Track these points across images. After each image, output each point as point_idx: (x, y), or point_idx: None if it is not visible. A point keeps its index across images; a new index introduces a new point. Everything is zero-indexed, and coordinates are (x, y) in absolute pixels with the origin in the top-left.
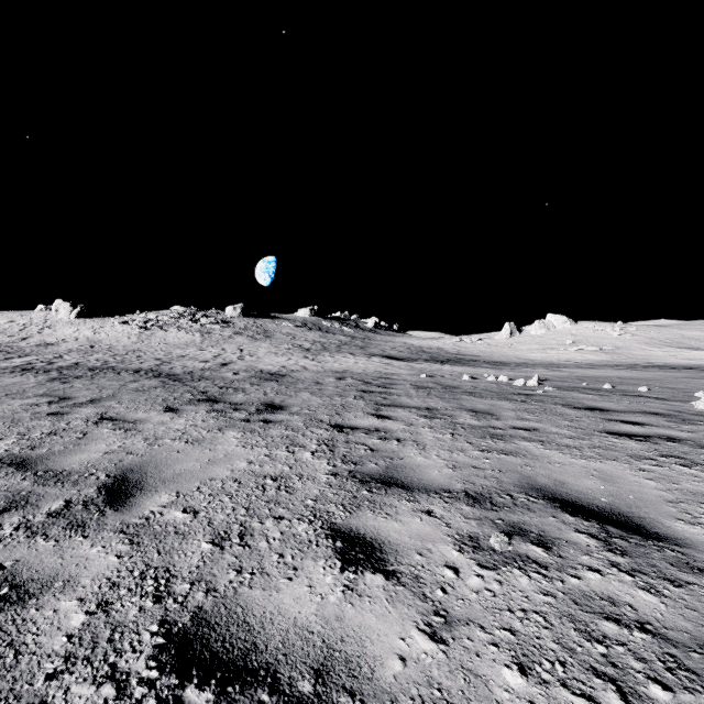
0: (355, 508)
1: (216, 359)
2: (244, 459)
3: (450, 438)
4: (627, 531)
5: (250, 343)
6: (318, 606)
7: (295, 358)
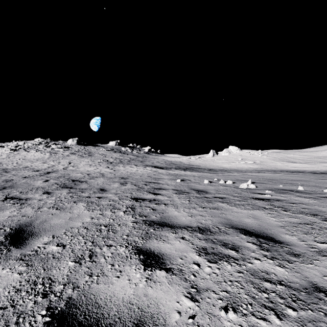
0: None
1: (47, 168)
2: None
3: None
4: None
5: (78, 159)
6: None
7: (101, 167)
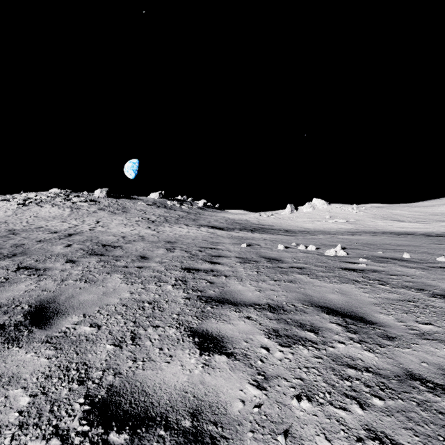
0: None
1: (68, 229)
2: None
3: None
4: None
5: (108, 216)
6: None
7: (139, 228)
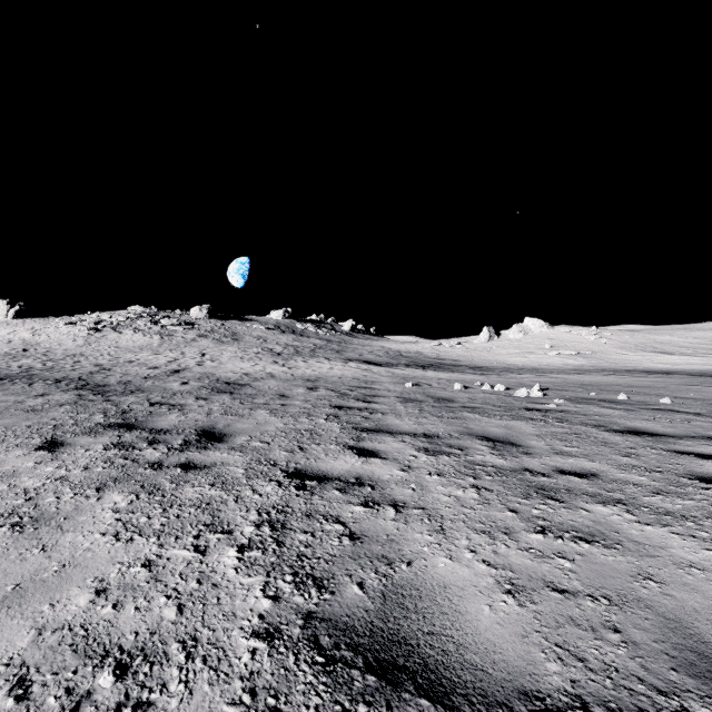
0: None
1: (169, 364)
2: (95, 579)
3: (477, 498)
4: None
5: (215, 347)
6: None
7: (263, 363)
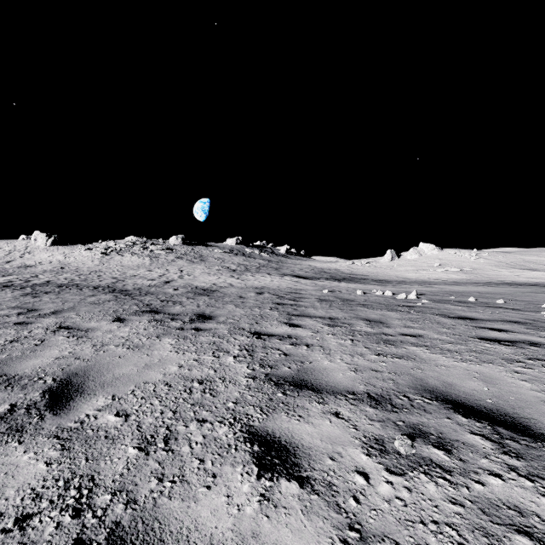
0: (271, 411)
1: (161, 277)
2: (176, 363)
3: (350, 343)
4: (516, 433)
5: (188, 265)
6: (234, 520)
7: (224, 277)
